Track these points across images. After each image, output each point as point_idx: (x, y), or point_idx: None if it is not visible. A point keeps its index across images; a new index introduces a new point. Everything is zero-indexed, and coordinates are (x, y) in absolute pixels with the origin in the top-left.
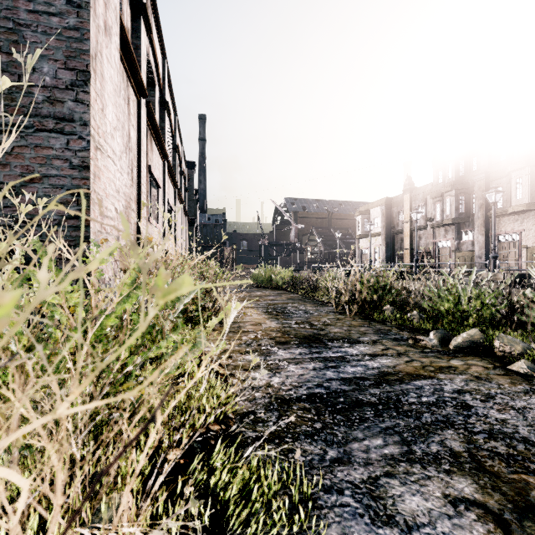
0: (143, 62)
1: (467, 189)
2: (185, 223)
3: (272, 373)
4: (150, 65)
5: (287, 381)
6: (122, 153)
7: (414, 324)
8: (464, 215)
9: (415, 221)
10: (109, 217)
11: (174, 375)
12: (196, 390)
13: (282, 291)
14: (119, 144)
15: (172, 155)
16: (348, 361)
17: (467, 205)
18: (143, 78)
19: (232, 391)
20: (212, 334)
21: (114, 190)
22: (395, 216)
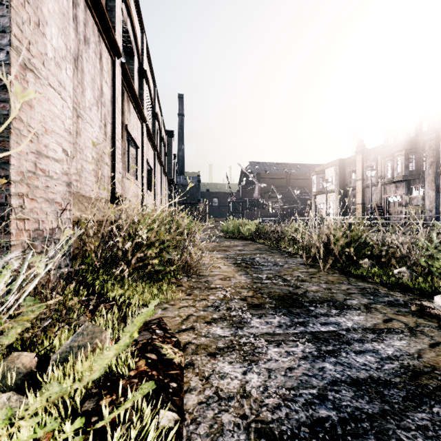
0: (118, 24)
1: (417, 148)
2: (165, 182)
3: (246, 363)
4: (129, 35)
5: (270, 384)
6: (92, 105)
7: (404, 283)
8: (414, 172)
9: (366, 179)
10: (52, 158)
11: (102, 376)
12: (113, 440)
13: (249, 241)
14: (70, 78)
15: (152, 121)
16: (347, 342)
17: (417, 163)
18: (118, 39)
19: (187, 407)
20: (177, 291)
21: (61, 128)
22: (348, 175)
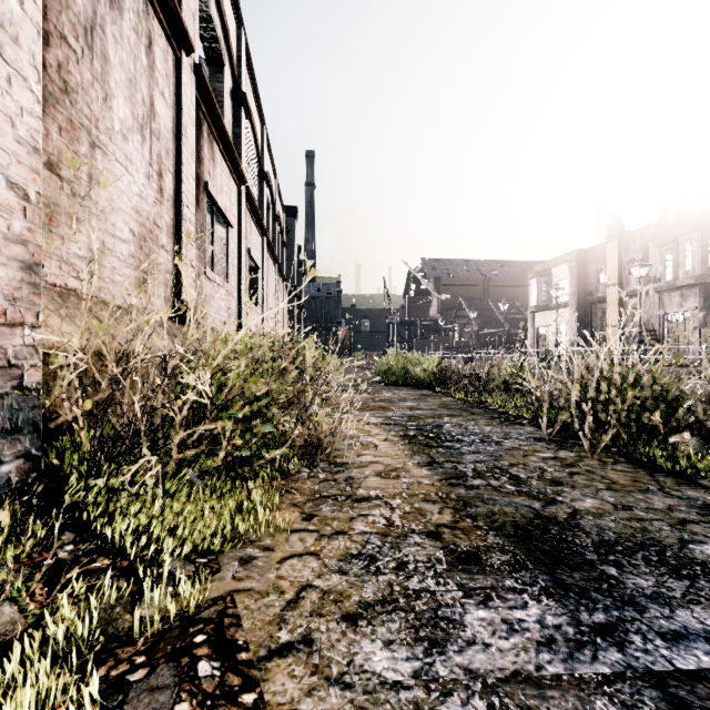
0: None
1: None
2: (283, 292)
3: None
4: (213, 25)
5: None
6: (130, 131)
7: None
8: None
9: (626, 284)
10: None
11: None
12: None
13: (426, 391)
14: (35, 25)
15: (259, 187)
16: None
17: None
18: (187, 20)
19: None
20: (284, 507)
21: (1, 130)
22: (593, 277)
